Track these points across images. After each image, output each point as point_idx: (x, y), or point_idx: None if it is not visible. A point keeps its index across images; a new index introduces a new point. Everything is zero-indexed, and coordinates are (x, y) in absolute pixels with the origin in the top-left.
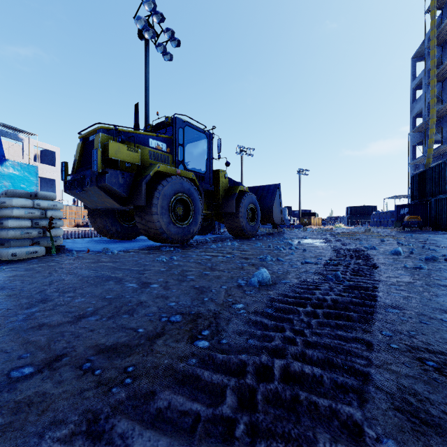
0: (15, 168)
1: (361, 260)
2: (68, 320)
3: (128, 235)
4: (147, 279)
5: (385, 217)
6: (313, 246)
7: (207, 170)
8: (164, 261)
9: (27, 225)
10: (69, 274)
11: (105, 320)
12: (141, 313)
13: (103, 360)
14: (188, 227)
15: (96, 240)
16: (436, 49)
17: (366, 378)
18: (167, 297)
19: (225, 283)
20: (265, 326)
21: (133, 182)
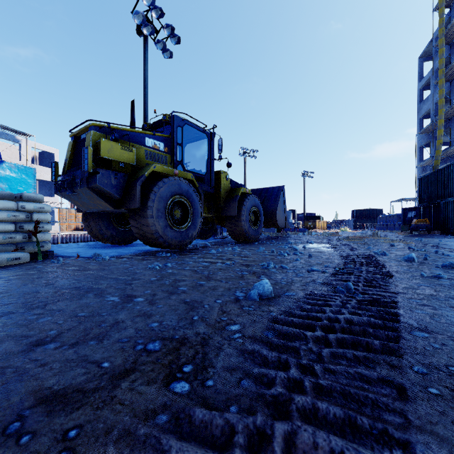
0: (12, 170)
1: (372, 267)
2: (19, 349)
3: (124, 239)
4: (132, 290)
5: (391, 220)
6: (319, 252)
7: (207, 171)
8: (157, 269)
9: (10, 229)
10: (46, 284)
11: (66, 349)
12: (113, 339)
13: (40, 416)
14: (187, 231)
15: (91, 245)
16: (444, 48)
17: (406, 453)
18: (151, 314)
19: (220, 297)
20: (263, 359)
21: (127, 183)
